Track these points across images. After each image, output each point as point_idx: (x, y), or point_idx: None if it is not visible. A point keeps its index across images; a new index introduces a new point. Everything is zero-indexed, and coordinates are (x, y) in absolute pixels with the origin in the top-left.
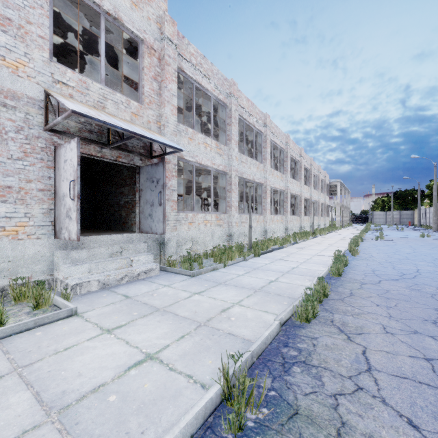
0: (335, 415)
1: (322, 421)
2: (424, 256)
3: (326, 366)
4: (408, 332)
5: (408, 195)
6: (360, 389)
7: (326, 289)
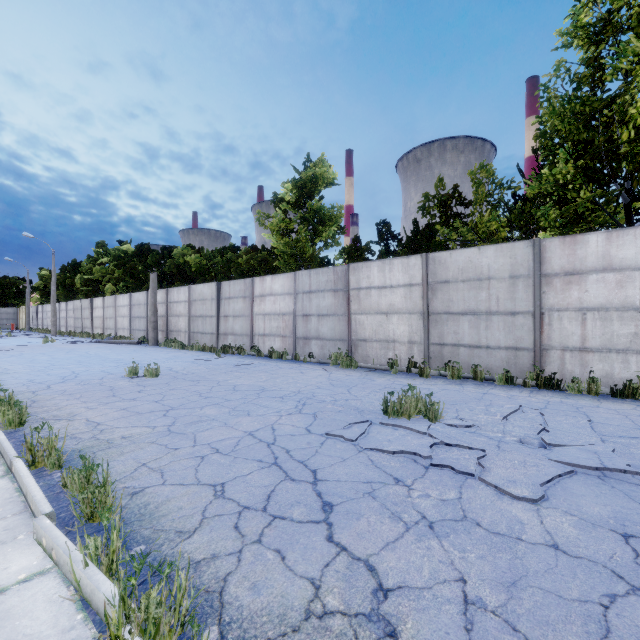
0: (101, 440)
1: (98, 444)
2: (68, 361)
3: (73, 433)
4: (104, 404)
5: (9, 285)
6: (103, 430)
7: (12, 399)
